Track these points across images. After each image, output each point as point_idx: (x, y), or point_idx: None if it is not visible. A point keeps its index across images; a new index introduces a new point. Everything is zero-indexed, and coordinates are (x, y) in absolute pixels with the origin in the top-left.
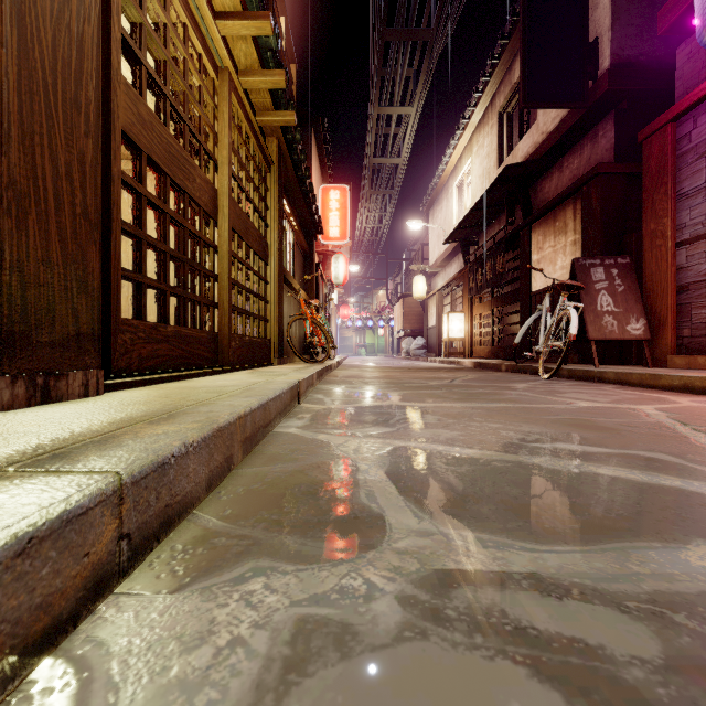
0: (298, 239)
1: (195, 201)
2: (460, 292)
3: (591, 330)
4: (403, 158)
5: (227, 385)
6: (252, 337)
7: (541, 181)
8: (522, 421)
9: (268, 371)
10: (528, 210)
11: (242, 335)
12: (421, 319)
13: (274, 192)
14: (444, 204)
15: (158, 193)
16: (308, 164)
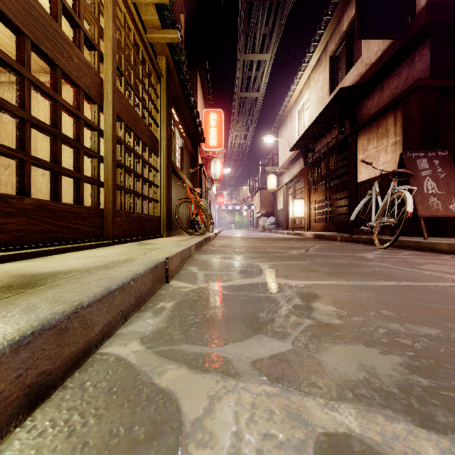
0: (186, 144)
1: (72, 79)
2: (300, 186)
3: (420, 209)
4: (261, 92)
5: (68, 268)
6: (140, 213)
7: (364, 101)
8: (454, 320)
9: (151, 243)
10: (355, 122)
11: (129, 212)
12: (273, 204)
13: (163, 99)
14: (288, 125)
15: (71, 101)
16: (194, 94)
